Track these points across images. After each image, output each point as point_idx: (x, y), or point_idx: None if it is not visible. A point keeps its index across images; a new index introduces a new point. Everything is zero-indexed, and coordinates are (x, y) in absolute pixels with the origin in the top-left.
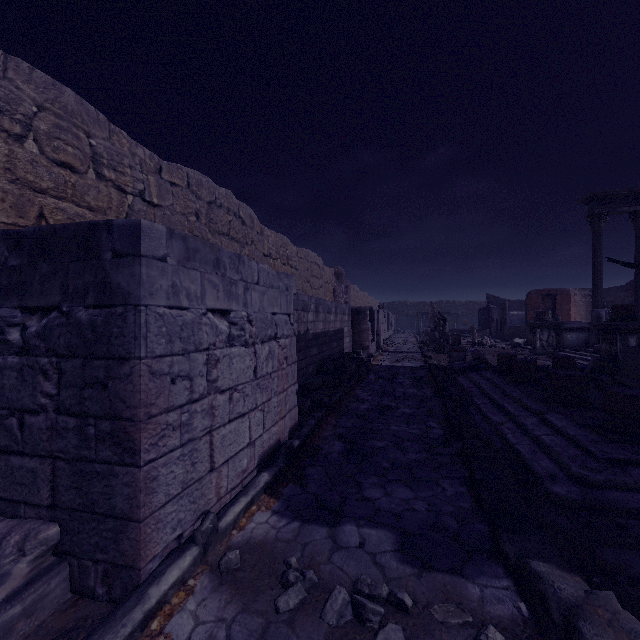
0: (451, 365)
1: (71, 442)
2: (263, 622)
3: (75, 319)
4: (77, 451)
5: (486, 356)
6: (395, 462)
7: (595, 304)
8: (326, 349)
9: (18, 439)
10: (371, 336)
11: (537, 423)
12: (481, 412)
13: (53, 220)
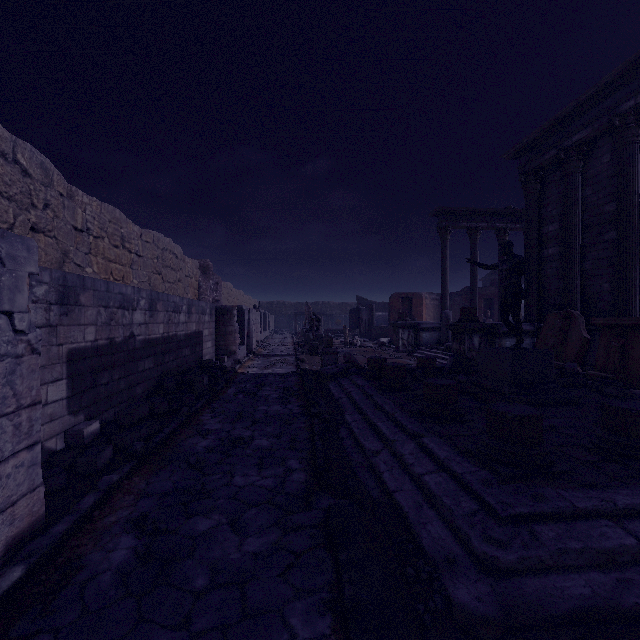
0: (323, 370)
1: None
2: None
3: None
4: None
5: (357, 356)
6: (220, 569)
7: (443, 306)
8: (171, 359)
9: None
10: (239, 339)
11: (416, 452)
12: (353, 434)
13: None
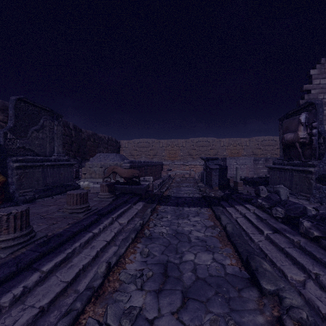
0: None
1: None
2: None
3: (225, 163)
4: None
5: None
6: None
7: None
8: None
9: None
10: None
11: None
12: None
13: (233, 153)
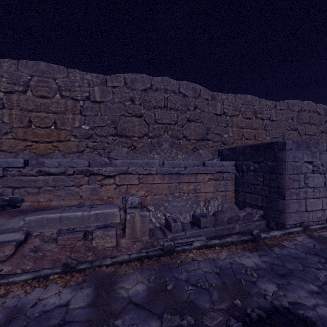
0: None
1: (266, 192)
2: (326, 247)
3: (268, 164)
4: (268, 194)
5: None
6: None
7: None
8: None
9: (253, 190)
10: None
11: None
12: None
13: (245, 135)
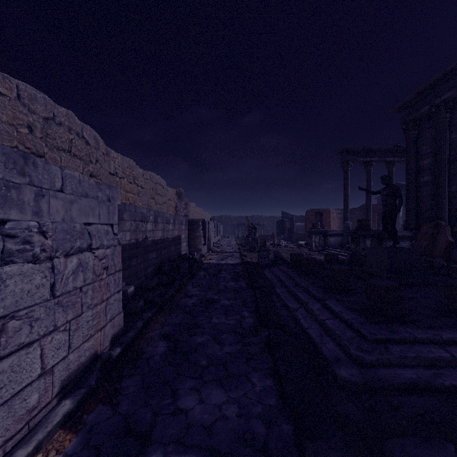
0: (260, 262)
1: None
2: None
3: None
4: None
5: (282, 254)
6: (212, 358)
7: (345, 218)
8: (165, 252)
9: None
10: (203, 241)
11: (321, 308)
12: (281, 299)
13: None
